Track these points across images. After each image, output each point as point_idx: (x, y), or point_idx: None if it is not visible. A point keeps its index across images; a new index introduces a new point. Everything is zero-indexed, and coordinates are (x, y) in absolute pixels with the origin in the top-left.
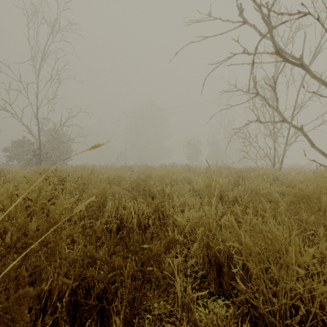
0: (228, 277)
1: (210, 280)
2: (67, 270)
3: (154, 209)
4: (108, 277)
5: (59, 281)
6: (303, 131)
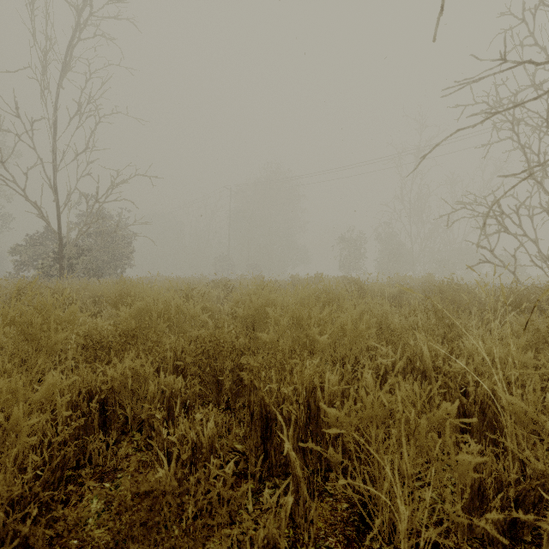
0: None
1: None
2: None
3: None
4: None
5: None
6: None
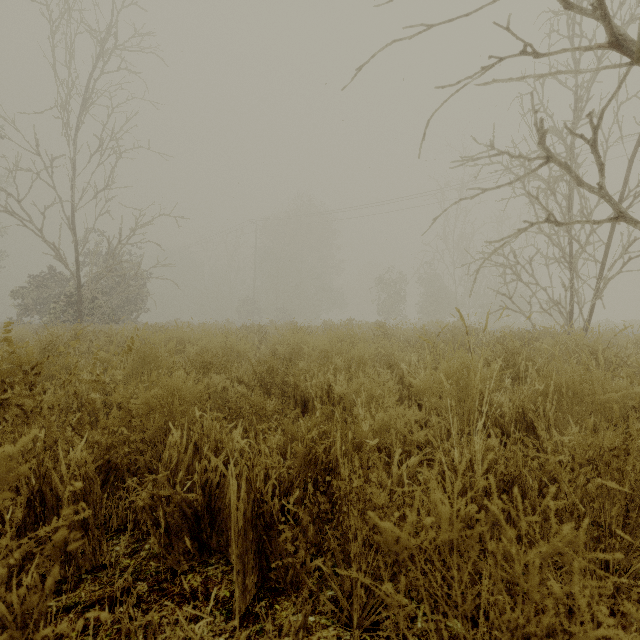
0: None
1: None
2: None
3: (302, 458)
4: None
5: None
6: None
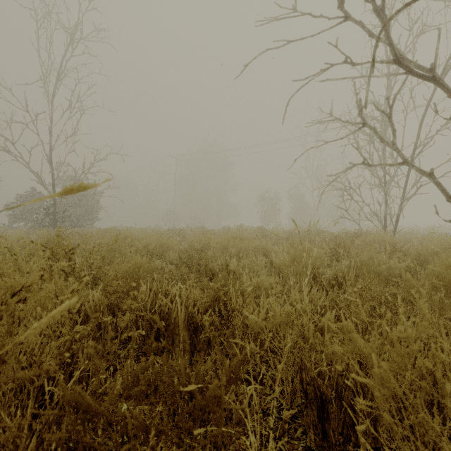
0: (338, 422)
1: (307, 425)
2: (52, 418)
3: (212, 297)
4: (119, 445)
5: (30, 447)
6: (434, 178)
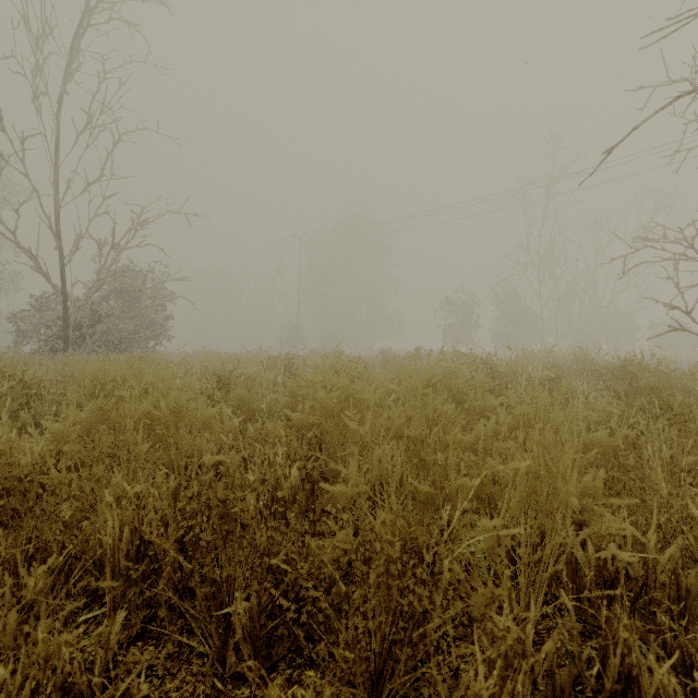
0: None
1: None
2: None
3: None
4: None
5: None
6: None
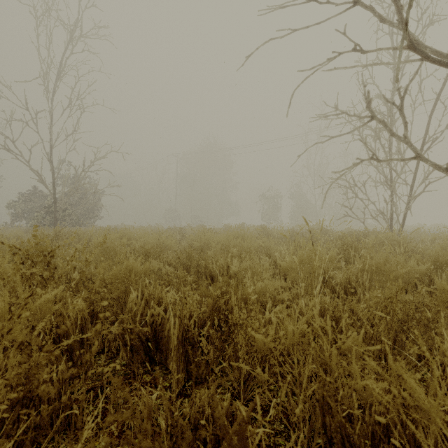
0: None
1: None
2: None
3: (211, 306)
4: None
5: None
6: None
